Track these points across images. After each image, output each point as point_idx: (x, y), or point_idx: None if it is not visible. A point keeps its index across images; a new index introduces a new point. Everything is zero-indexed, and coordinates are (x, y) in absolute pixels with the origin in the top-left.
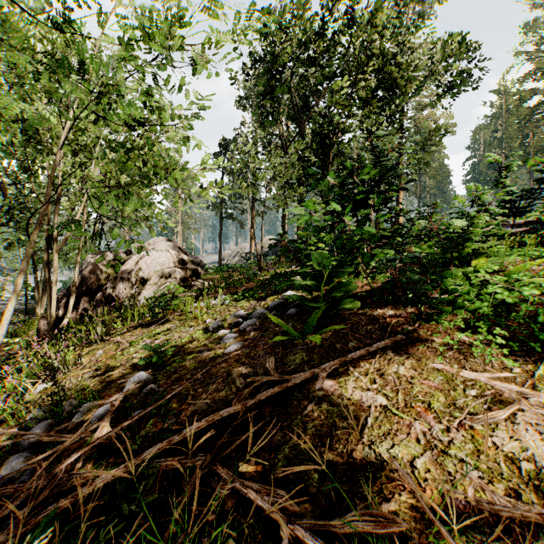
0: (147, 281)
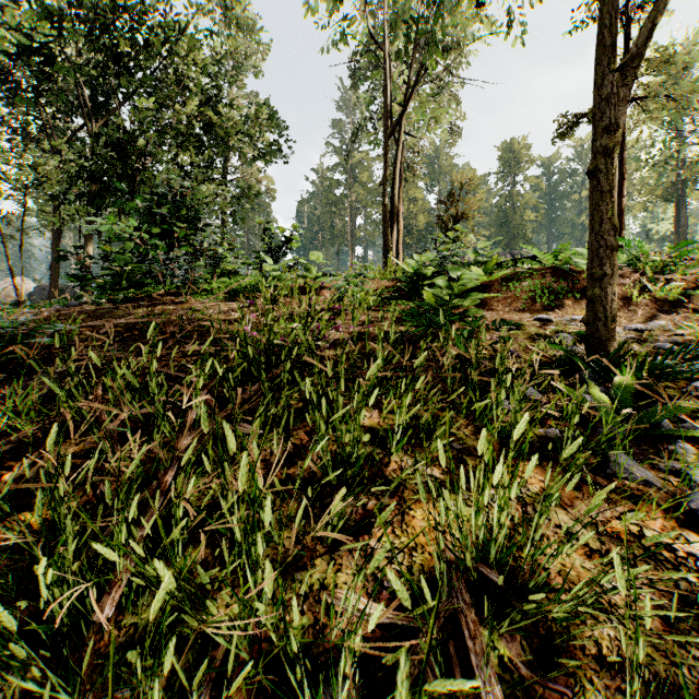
0: None
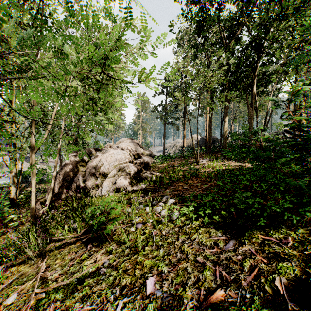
0: (108, 174)
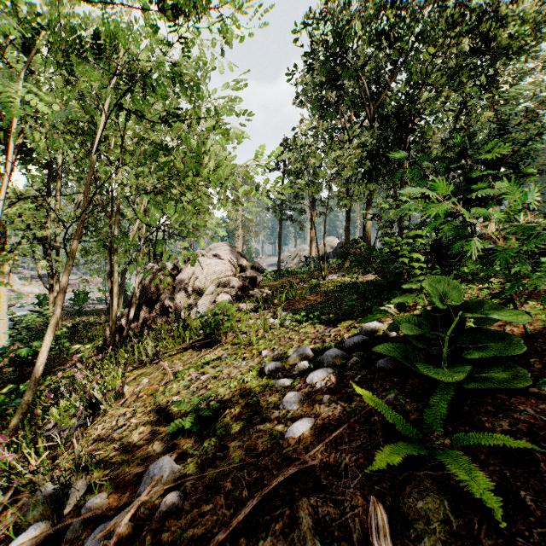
0: (204, 291)
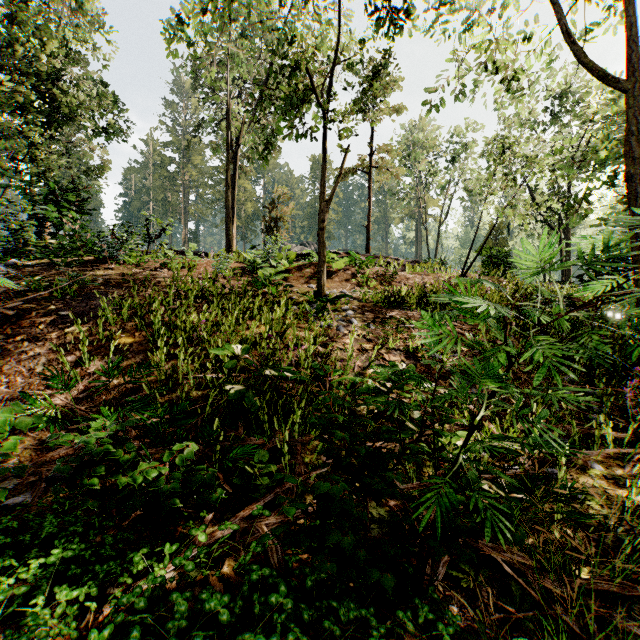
0: None
